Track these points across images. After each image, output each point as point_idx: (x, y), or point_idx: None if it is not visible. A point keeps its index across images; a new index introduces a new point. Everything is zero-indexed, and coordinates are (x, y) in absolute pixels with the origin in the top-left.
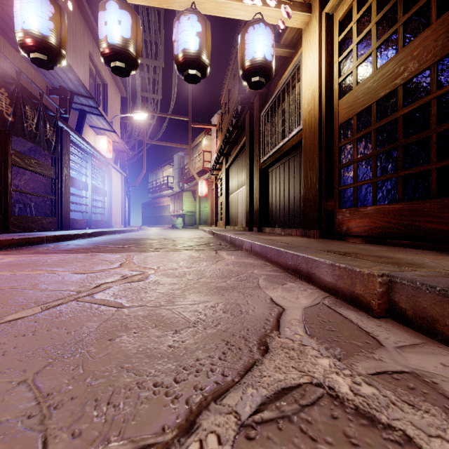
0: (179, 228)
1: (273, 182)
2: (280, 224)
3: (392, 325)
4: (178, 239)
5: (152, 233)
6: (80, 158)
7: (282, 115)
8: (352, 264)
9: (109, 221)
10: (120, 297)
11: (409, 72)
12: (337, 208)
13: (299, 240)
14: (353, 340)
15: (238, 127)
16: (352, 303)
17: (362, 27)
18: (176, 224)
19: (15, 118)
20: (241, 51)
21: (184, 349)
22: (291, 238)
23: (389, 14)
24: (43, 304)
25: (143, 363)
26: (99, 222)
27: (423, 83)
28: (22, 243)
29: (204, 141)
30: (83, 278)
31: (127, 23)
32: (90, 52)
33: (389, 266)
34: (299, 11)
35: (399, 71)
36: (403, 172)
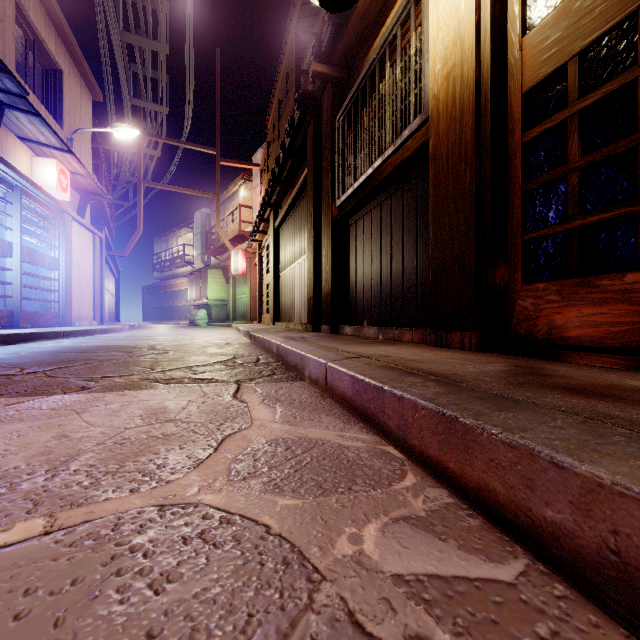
0: (201, 325)
1: (358, 241)
2: (372, 320)
3: None
4: (177, 348)
5: (144, 335)
6: None
7: (379, 108)
8: None
9: (65, 314)
10: None
11: None
12: (517, 281)
13: (444, 358)
14: None
15: (294, 152)
16: None
17: None
18: (196, 320)
19: None
20: None
21: None
22: (417, 352)
23: None
24: None
25: None
26: (40, 315)
27: None
28: None
29: (242, 191)
30: None
31: None
32: (18, 1)
33: None
34: None
35: None
36: None
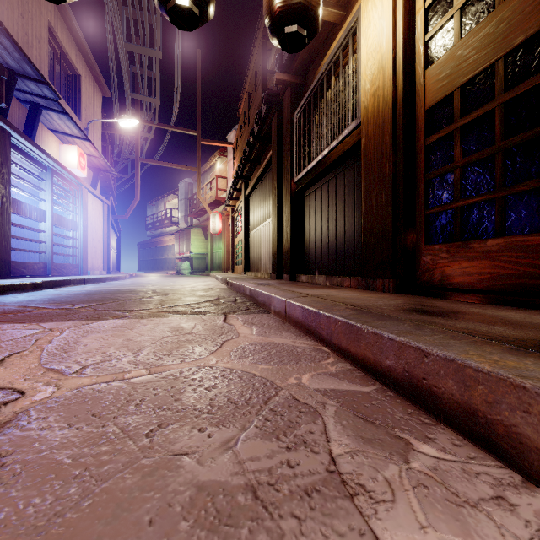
0: (185, 274)
1: (311, 210)
2: (322, 270)
3: None
4: (174, 292)
5: (143, 282)
6: (32, 173)
7: (326, 110)
8: None
9: (83, 265)
10: None
11: None
12: (422, 243)
13: (366, 297)
14: None
15: (261, 137)
16: None
17: None
18: (181, 270)
19: None
20: None
21: None
22: (350, 293)
23: None
24: None
25: None
26: (65, 266)
27: None
28: None
29: (218, 164)
30: None
31: None
32: (50, 25)
33: None
34: None
35: None
36: None
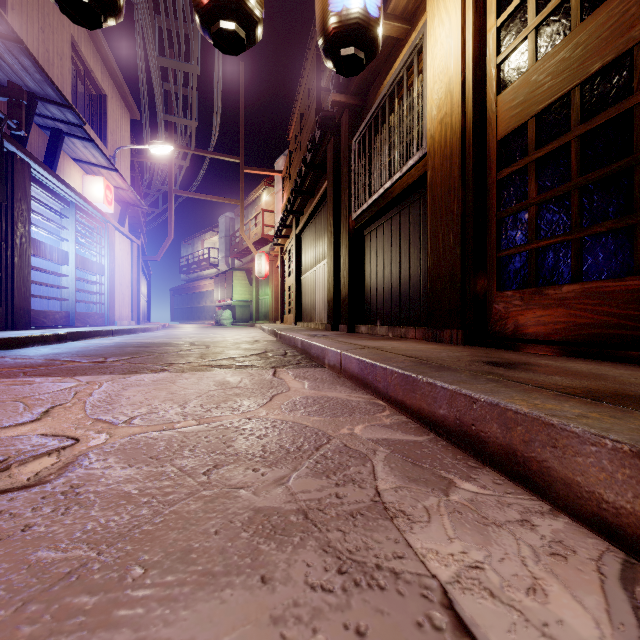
0: (226, 325)
1: (372, 250)
2: (384, 320)
3: None
4: (215, 344)
5: (179, 333)
6: (53, 209)
7: (389, 137)
8: None
9: (109, 314)
10: None
11: None
12: (494, 289)
13: (430, 349)
14: None
15: (315, 166)
16: None
17: None
18: (222, 320)
19: None
20: None
21: None
22: (413, 345)
23: None
24: None
25: None
26: (90, 315)
27: None
28: None
29: (264, 196)
30: None
31: None
32: (73, 39)
33: None
34: None
35: (639, 11)
36: None
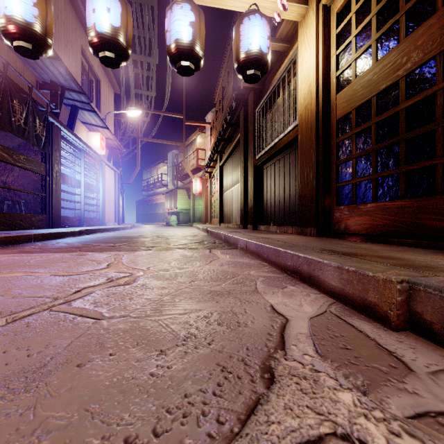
0: (173, 225)
1: (268, 179)
2: (275, 222)
3: (415, 341)
4: (171, 237)
5: (146, 230)
6: (72, 154)
7: (277, 111)
8: (362, 267)
9: (102, 218)
10: (101, 305)
11: (412, 63)
12: (334, 205)
13: (296, 238)
14: (375, 363)
15: (232, 124)
16: (364, 312)
17: (361, 17)
18: (170, 222)
19: (1, 112)
20: (236, 43)
21: (170, 378)
22: (287, 237)
23: (390, 3)
24: (9, 315)
25: (115, 401)
26: (91, 219)
27: (428, 74)
28: (7, 242)
29: (198, 139)
30: (64, 281)
31: (116, 11)
32: (82, 48)
33: (404, 269)
34: (296, 3)
35: (402, 62)
36: (405, 167)
